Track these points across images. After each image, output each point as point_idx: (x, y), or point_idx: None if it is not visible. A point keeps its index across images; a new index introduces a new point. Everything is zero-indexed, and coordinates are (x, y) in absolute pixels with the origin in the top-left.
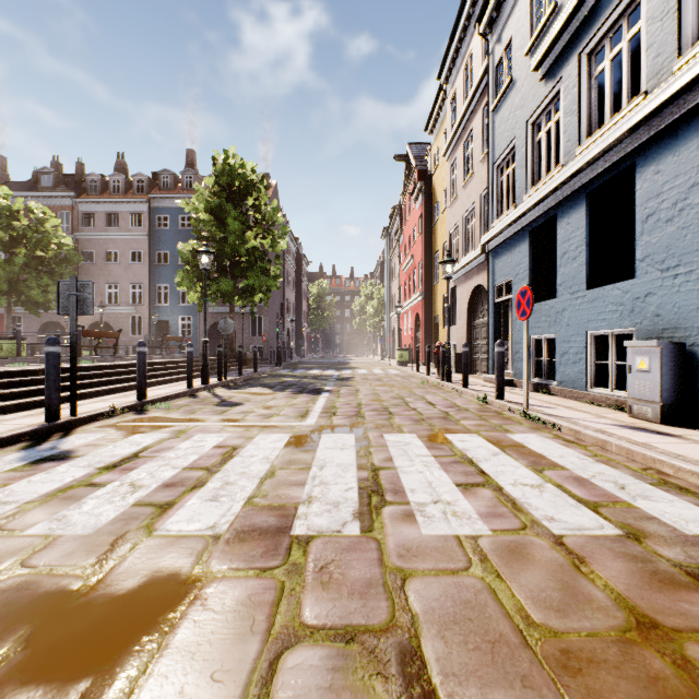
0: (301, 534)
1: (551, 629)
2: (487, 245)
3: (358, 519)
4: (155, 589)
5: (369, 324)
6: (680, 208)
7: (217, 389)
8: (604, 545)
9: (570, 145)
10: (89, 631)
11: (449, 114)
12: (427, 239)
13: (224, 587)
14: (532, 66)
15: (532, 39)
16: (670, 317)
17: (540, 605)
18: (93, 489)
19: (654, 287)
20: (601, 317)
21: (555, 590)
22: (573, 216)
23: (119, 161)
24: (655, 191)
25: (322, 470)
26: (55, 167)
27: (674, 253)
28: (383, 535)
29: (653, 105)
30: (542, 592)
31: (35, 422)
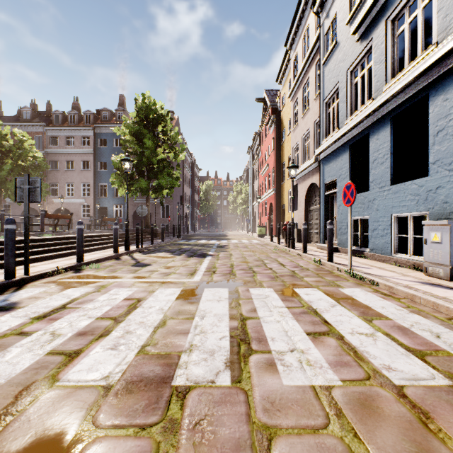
0: (181, 385)
1: None
2: (319, 155)
3: (229, 368)
4: (38, 452)
5: (239, 210)
6: None
7: (135, 253)
8: (441, 397)
9: (379, 84)
10: None
11: (292, 69)
12: (277, 153)
13: (103, 449)
14: (351, 31)
15: (351, 13)
16: None
17: None
18: (20, 338)
19: (443, 182)
20: (402, 204)
21: None
22: (381, 134)
23: (74, 102)
24: (444, 113)
25: (203, 319)
26: (32, 107)
27: None
28: (250, 386)
29: (444, 50)
30: None
31: None
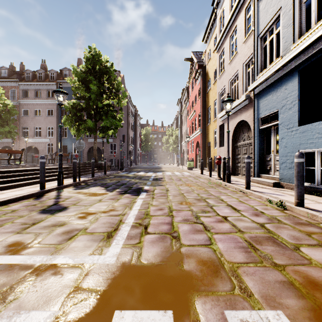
0: None
1: None
2: (253, 91)
3: None
4: None
5: (171, 148)
6: None
7: (67, 188)
8: None
9: None
10: None
11: (218, 25)
12: (203, 100)
13: None
14: None
15: None
16: None
17: None
18: None
19: None
20: None
21: None
22: None
23: (42, 64)
24: None
25: None
26: (11, 68)
27: None
28: None
29: None
30: None
31: None
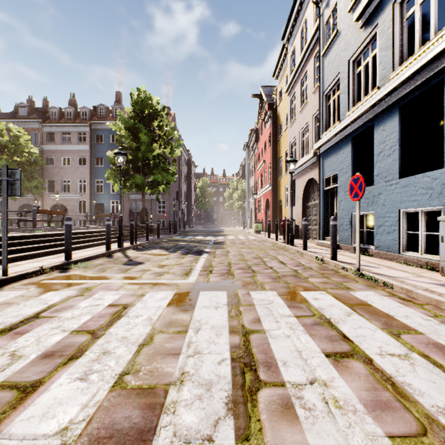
0: None
1: None
2: (318, 149)
3: (232, 413)
4: None
5: (235, 206)
6: None
7: (129, 251)
8: None
9: (385, 72)
10: None
11: (289, 63)
12: (274, 149)
13: None
14: (354, 17)
15: None
16: None
17: None
18: None
19: None
20: (412, 198)
21: None
22: (388, 124)
23: (71, 98)
24: None
25: (197, 334)
26: (29, 103)
27: None
28: None
29: None
30: None
31: None
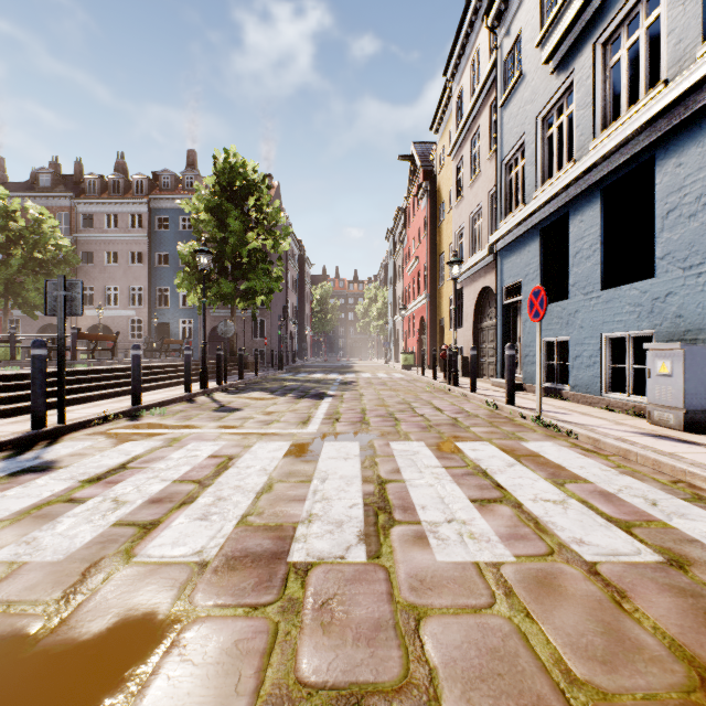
0: (300, 561)
1: (598, 689)
2: (495, 245)
3: (364, 542)
4: (126, 632)
5: (373, 328)
6: (705, 202)
7: (217, 393)
8: (645, 575)
9: (584, 139)
10: (39, 692)
11: (455, 111)
12: (432, 240)
13: (207, 629)
14: (543, 58)
15: (543, 31)
16: (693, 318)
17: (581, 655)
18: (71, 506)
19: (676, 287)
20: (617, 318)
21: (596, 634)
22: (587, 214)
23: (119, 161)
24: (677, 185)
25: (324, 483)
26: (53, 168)
27: (698, 251)
28: (393, 562)
29: (675, 93)
30: (581, 637)
31: (20, 429)
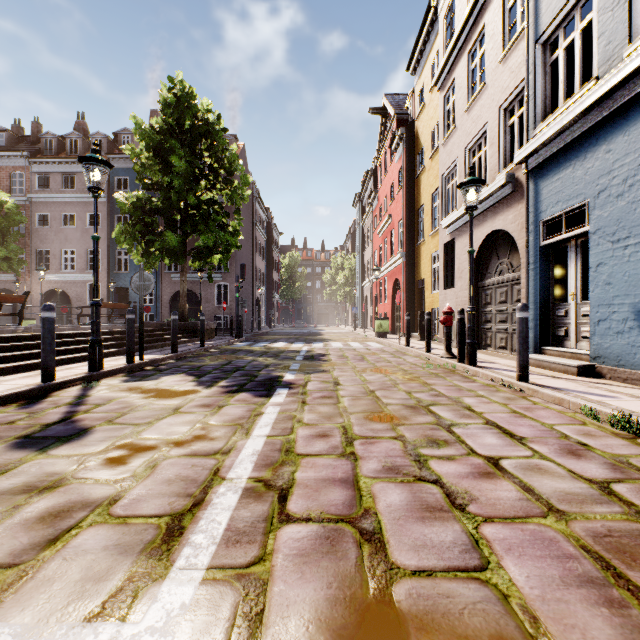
0: None
1: None
2: (526, 162)
3: None
4: None
5: (340, 294)
6: None
7: (110, 379)
8: None
9: None
10: None
11: (442, 31)
12: (409, 193)
13: None
14: None
15: None
16: None
17: None
18: None
19: None
20: None
21: None
22: None
23: (79, 121)
24: None
25: None
26: (15, 131)
27: None
28: None
29: None
30: None
31: None
